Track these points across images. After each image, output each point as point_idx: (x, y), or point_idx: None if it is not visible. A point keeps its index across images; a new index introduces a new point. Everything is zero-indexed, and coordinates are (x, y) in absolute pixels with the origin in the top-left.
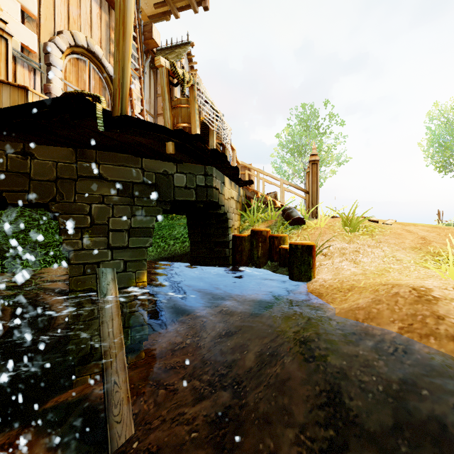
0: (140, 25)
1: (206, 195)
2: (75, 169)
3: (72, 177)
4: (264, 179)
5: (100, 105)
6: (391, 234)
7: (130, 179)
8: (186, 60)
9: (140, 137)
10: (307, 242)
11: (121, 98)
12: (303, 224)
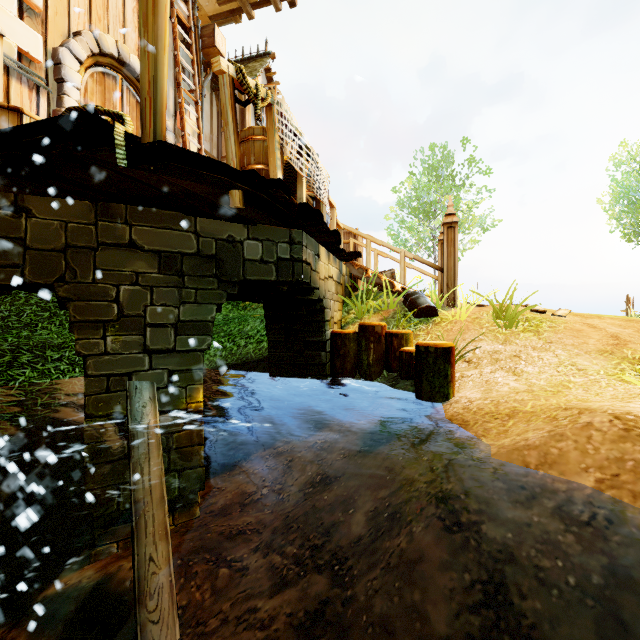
0: (196, 26)
1: (291, 272)
2: (94, 232)
3: (90, 245)
4: (377, 250)
5: (121, 126)
6: (567, 330)
7: (178, 248)
8: (264, 79)
9: (189, 180)
10: (443, 343)
11: (154, 113)
12: (434, 316)
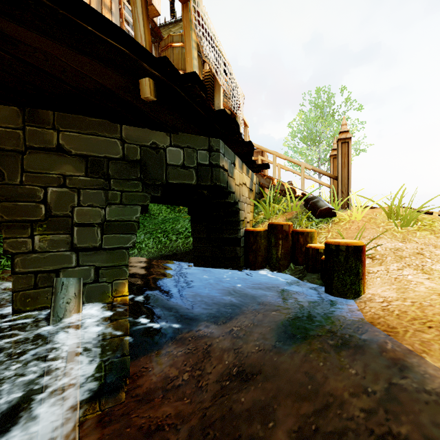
0: None
1: (210, 177)
2: (22, 137)
3: (18, 149)
4: (280, 165)
5: None
6: None
7: (105, 153)
8: None
9: (83, 54)
10: (354, 242)
11: None
12: (333, 216)
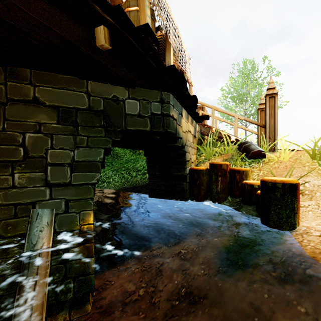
0: None
1: (162, 124)
2: (4, 90)
3: (0, 101)
4: (217, 117)
5: None
6: None
7: (73, 104)
8: None
9: None
10: (289, 180)
11: None
12: (263, 157)
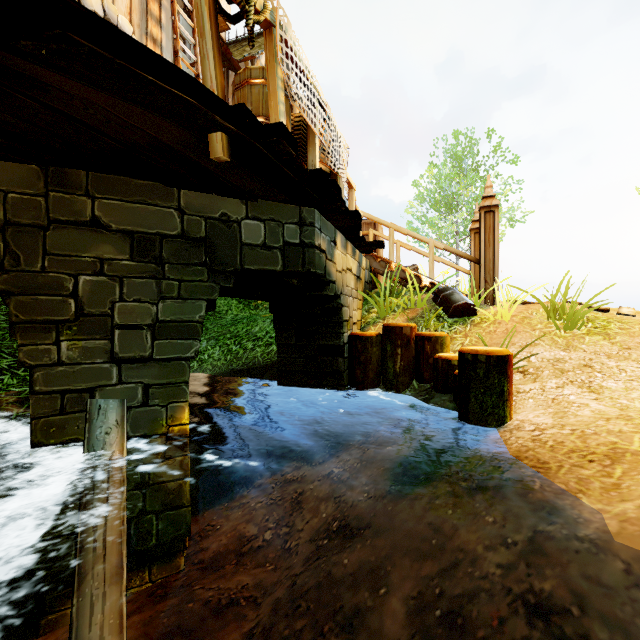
0: None
1: (301, 261)
2: (44, 206)
3: (38, 223)
4: (400, 242)
5: None
6: None
7: (157, 228)
8: None
9: (138, 106)
10: (497, 350)
11: None
12: (472, 315)
